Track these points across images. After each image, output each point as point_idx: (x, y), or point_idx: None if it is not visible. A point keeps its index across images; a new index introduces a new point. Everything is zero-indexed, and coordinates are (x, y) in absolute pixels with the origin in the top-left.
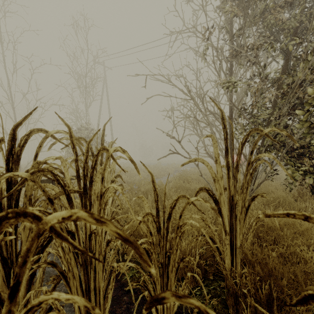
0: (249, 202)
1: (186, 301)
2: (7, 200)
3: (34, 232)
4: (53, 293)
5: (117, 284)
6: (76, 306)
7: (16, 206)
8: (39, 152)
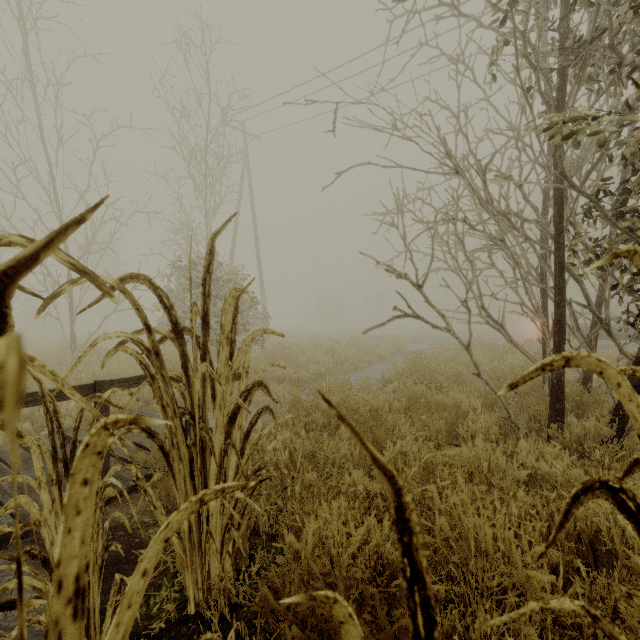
0: None
1: None
2: None
3: None
4: None
5: None
6: None
7: None
8: None
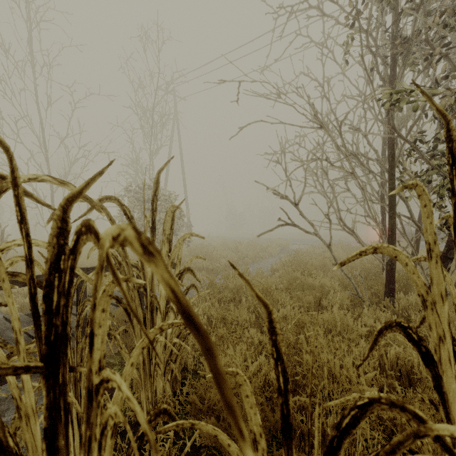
0: None
1: None
2: None
3: None
4: None
5: None
6: None
7: None
8: None
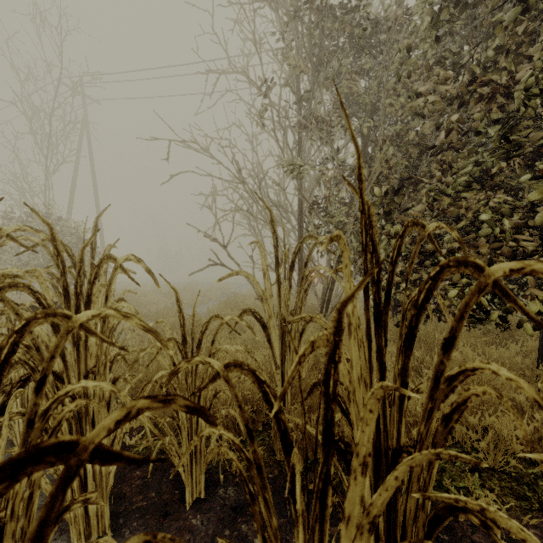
0: (304, 326)
1: (194, 361)
2: None
3: (63, 330)
4: (81, 382)
5: None
6: None
7: None
8: None
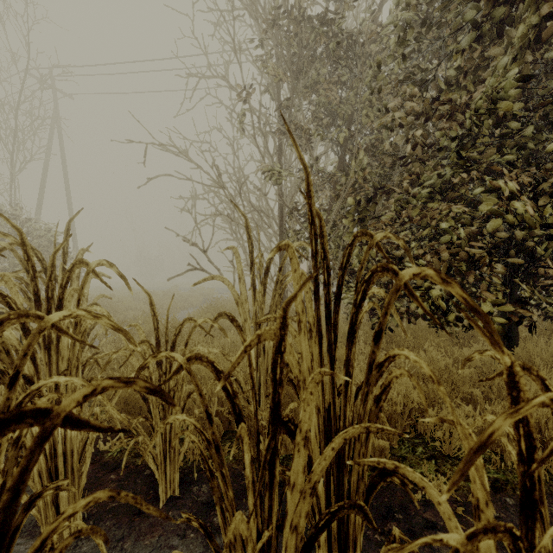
0: None
1: (160, 356)
2: None
3: (36, 329)
4: (53, 377)
5: (96, 465)
6: (36, 476)
7: None
8: None
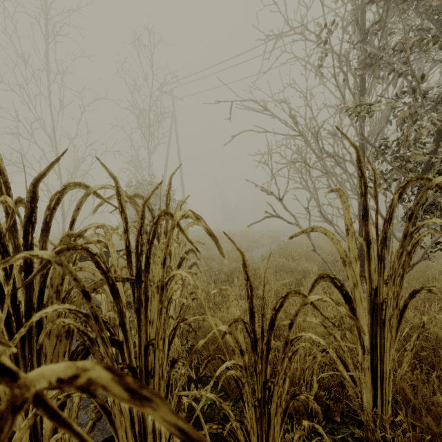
0: (405, 301)
1: None
2: (25, 291)
3: (5, 401)
4: None
5: (188, 415)
6: None
7: (41, 298)
8: (76, 217)
